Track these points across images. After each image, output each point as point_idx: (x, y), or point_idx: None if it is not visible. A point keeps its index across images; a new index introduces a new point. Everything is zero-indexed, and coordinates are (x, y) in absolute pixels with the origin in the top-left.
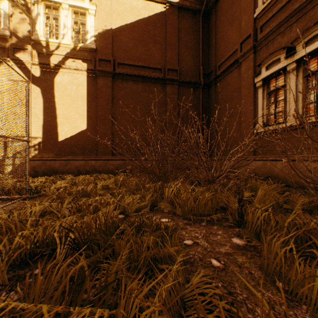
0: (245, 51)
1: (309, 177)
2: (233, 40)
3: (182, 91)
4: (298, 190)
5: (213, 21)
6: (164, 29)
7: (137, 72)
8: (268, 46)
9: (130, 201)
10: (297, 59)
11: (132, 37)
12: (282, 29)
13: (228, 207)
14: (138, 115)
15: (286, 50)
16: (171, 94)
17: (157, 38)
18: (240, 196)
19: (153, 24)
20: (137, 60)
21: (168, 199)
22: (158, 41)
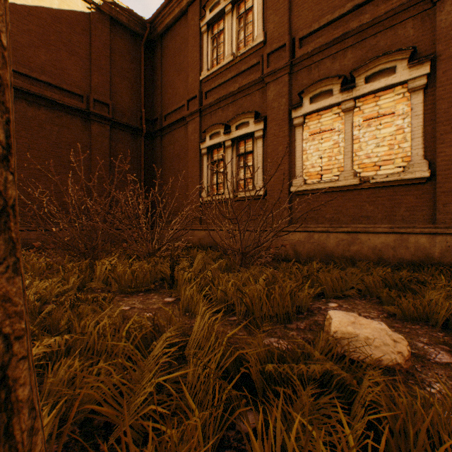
0: (192, 112)
1: (228, 245)
2: (181, 92)
3: (117, 135)
4: (228, 256)
5: (159, 58)
6: (88, 39)
7: (38, 89)
8: (212, 115)
9: (47, 286)
10: (232, 138)
11: (27, 29)
12: (222, 105)
13: (164, 275)
14: (39, 159)
15: (225, 127)
16: (99, 136)
17: (76, 47)
18: (172, 262)
19: (68, 24)
20: (37, 70)
21: (100, 279)
22: (77, 53)
